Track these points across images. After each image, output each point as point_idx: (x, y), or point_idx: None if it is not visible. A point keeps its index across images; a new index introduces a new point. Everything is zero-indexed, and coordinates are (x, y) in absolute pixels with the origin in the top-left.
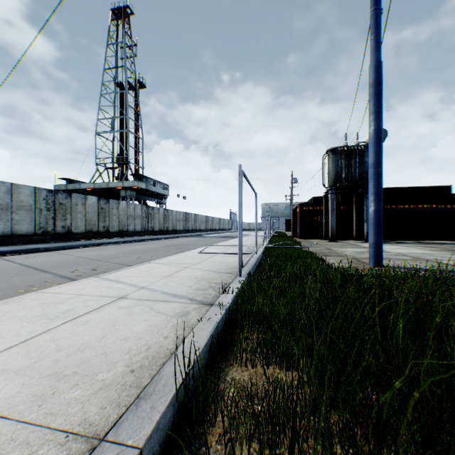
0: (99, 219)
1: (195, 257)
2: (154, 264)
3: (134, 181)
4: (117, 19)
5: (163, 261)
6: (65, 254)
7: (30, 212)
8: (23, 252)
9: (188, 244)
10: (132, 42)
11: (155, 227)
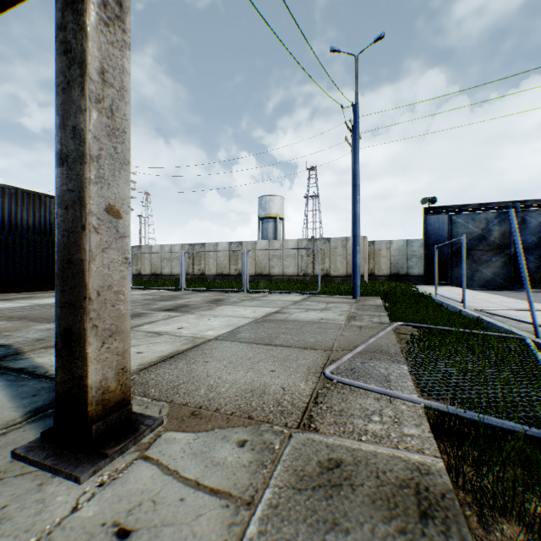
0: None
1: (520, 306)
2: (521, 302)
3: None
4: None
5: None
6: None
7: None
8: None
9: None
10: None
11: None
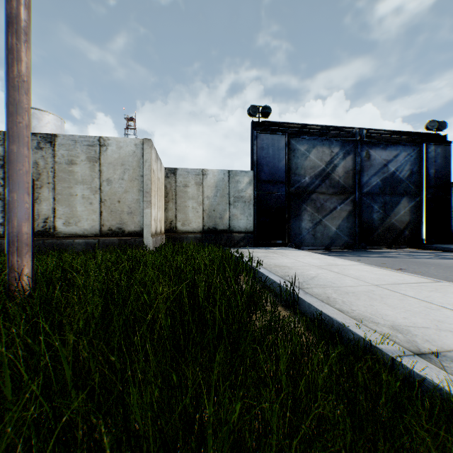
0: None
1: None
2: None
3: None
4: None
5: None
6: None
7: None
8: None
9: None
10: None
11: None
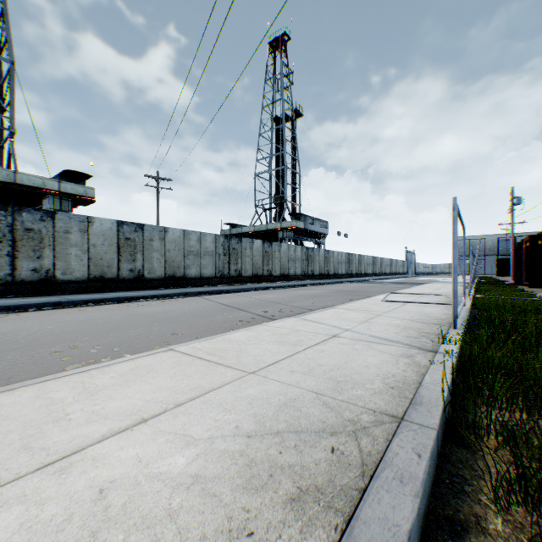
0: (263, 262)
1: (381, 305)
2: (340, 309)
3: (292, 221)
4: (274, 51)
5: (347, 307)
6: (244, 296)
7: (212, 258)
8: (211, 292)
9: (359, 291)
10: (289, 70)
11: (315, 270)
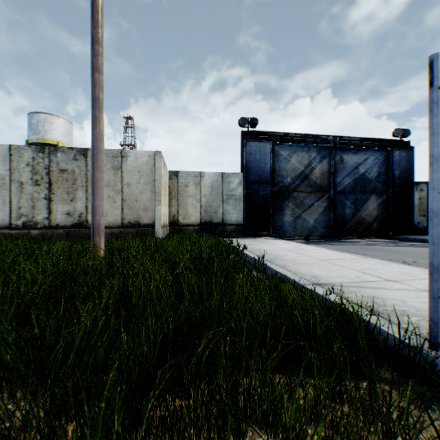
0: None
1: None
2: None
3: None
4: None
5: None
6: None
7: None
8: None
9: None
10: None
11: None
